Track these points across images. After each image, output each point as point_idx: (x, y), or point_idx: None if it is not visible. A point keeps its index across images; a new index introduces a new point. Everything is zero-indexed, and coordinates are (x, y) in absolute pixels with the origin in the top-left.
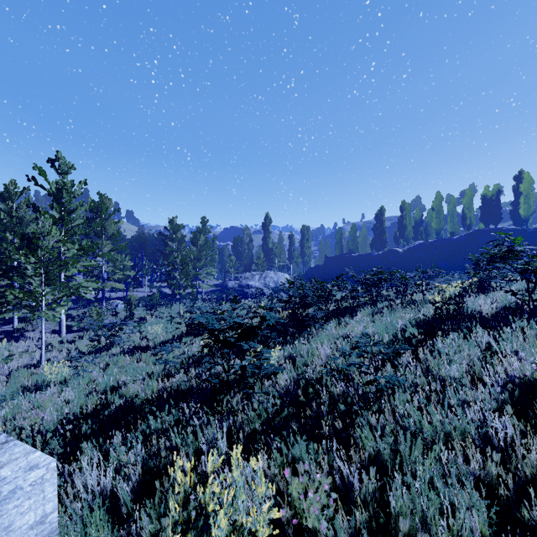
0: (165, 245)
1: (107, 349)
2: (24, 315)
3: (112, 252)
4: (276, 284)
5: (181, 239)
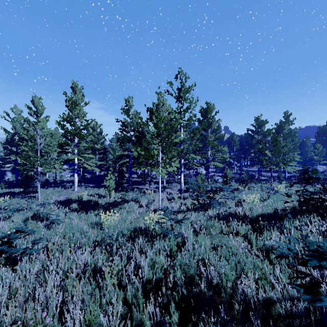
0: (251, 138)
1: (205, 209)
2: (166, 178)
3: (214, 142)
4: None
5: (265, 132)
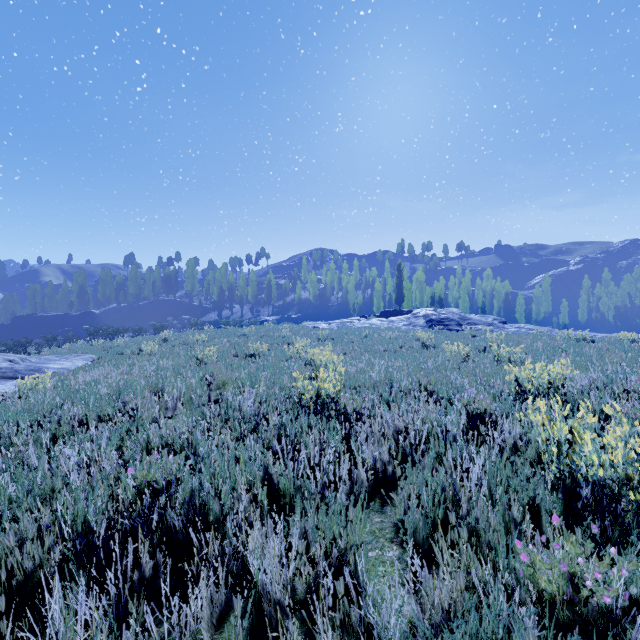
0: None
1: None
2: None
3: None
4: None
5: None
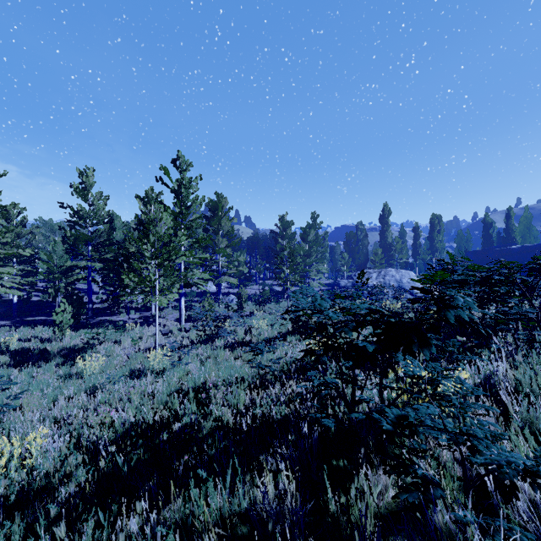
0: (276, 242)
1: (213, 341)
2: None
3: (227, 248)
4: (399, 284)
5: (291, 236)
